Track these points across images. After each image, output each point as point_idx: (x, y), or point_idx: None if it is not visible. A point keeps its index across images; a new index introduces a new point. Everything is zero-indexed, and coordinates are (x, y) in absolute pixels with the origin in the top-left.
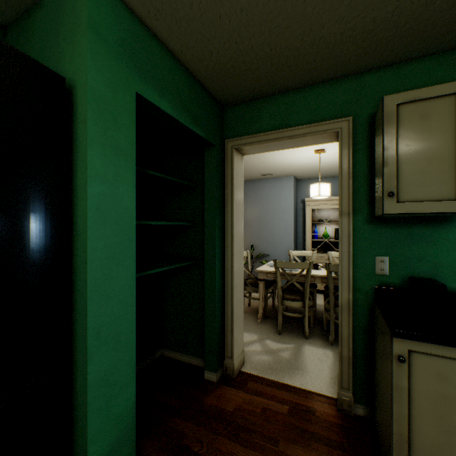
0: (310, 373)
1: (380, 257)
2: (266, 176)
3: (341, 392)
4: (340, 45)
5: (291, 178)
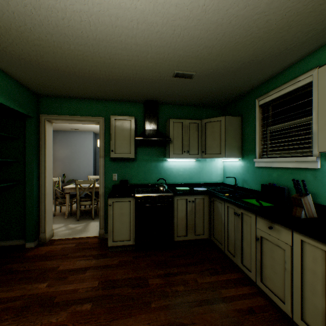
0: (90, 231)
1: (115, 174)
2: (74, 129)
3: (100, 230)
4: (95, 92)
5: (91, 133)
